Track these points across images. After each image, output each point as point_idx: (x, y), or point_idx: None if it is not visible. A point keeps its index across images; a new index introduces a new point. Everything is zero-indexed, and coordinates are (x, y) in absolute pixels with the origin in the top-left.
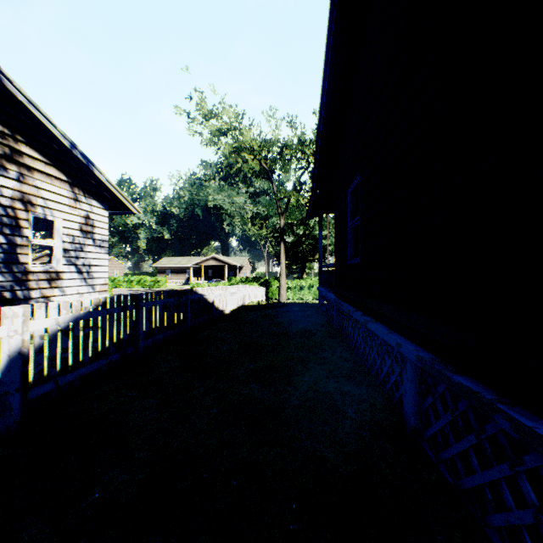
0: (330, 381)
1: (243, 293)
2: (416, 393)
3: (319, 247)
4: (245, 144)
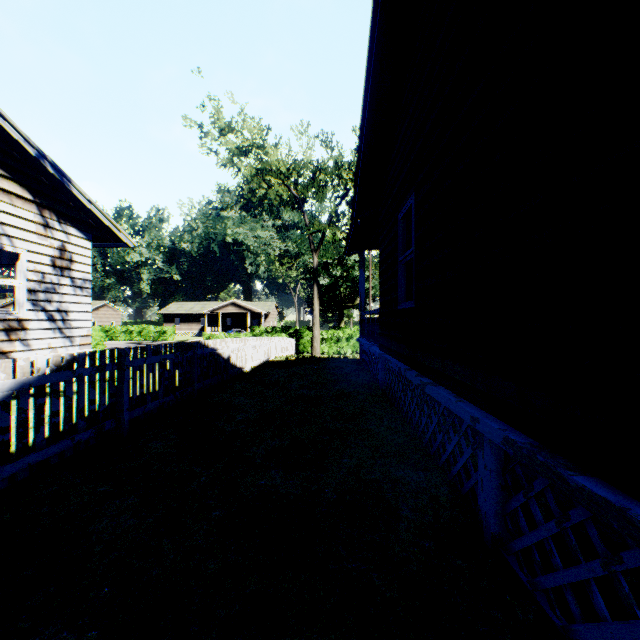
0: (377, 463)
1: (268, 346)
2: (498, 486)
3: (360, 290)
4: (271, 166)
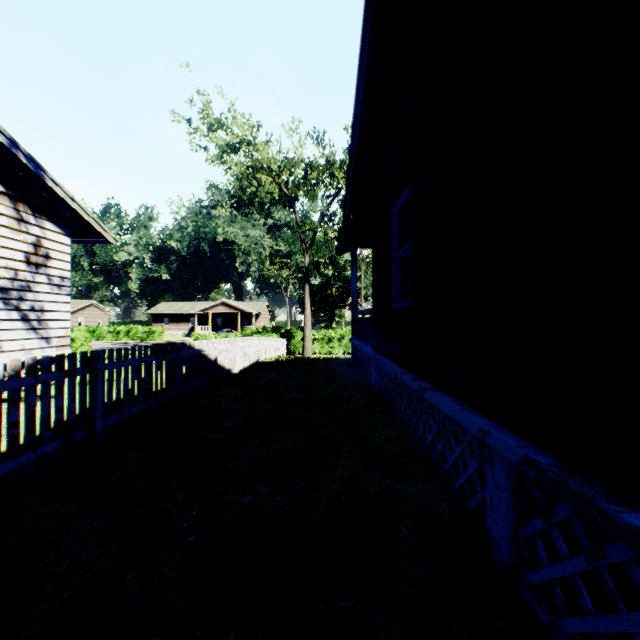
0: (372, 475)
1: (258, 346)
2: (510, 507)
3: (352, 289)
4: (262, 164)
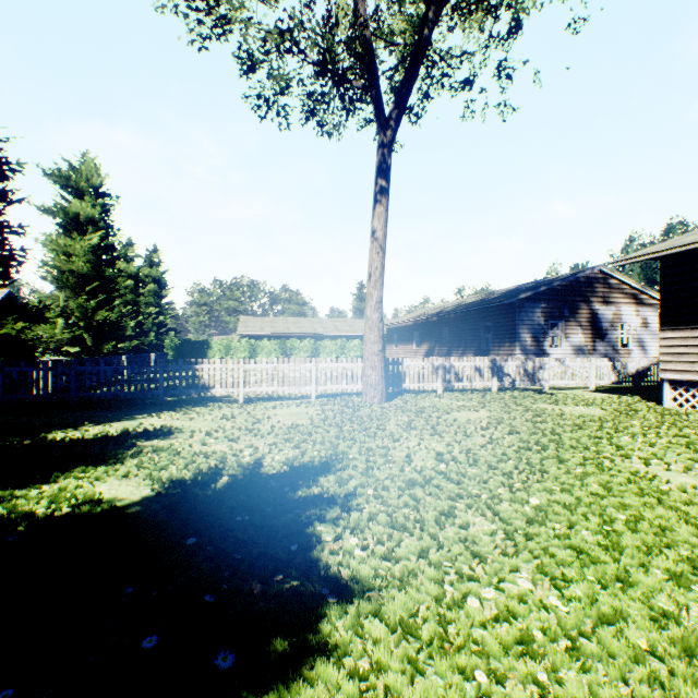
0: None
1: None
2: None
3: None
4: None
